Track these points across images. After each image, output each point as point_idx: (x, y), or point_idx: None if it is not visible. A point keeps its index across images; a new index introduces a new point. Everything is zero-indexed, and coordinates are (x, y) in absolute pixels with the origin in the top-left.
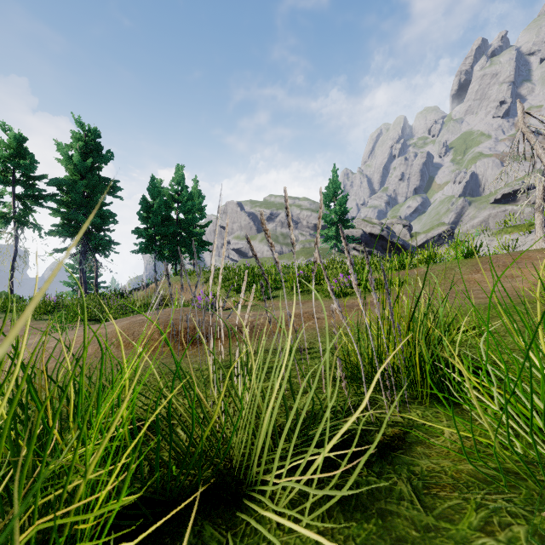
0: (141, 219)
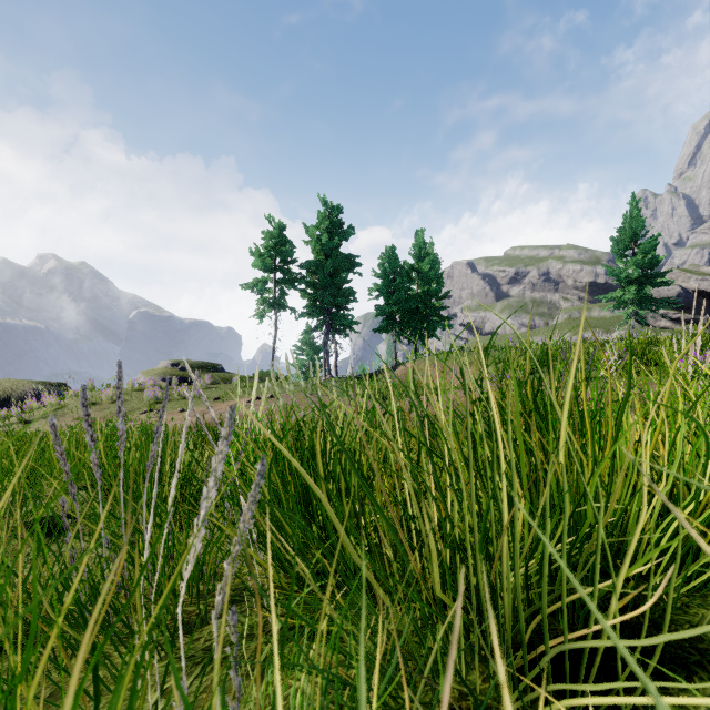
0: (383, 295)
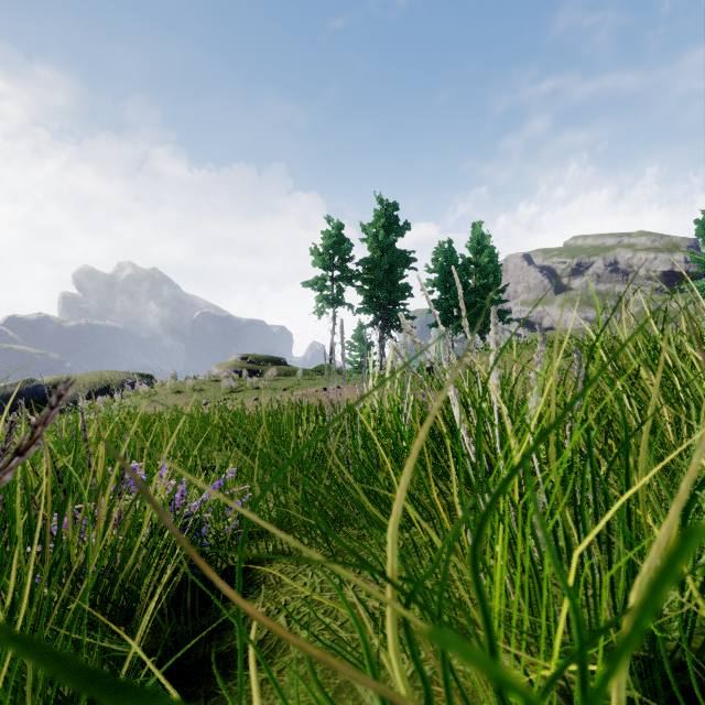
0: (440, 289)
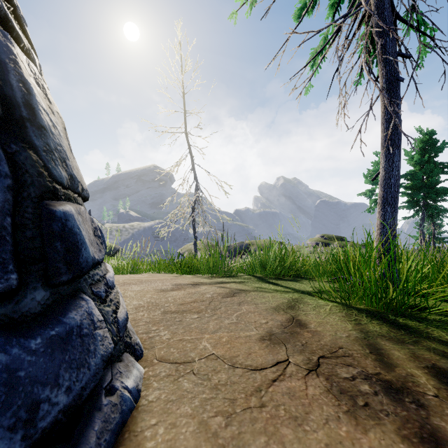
0: None
